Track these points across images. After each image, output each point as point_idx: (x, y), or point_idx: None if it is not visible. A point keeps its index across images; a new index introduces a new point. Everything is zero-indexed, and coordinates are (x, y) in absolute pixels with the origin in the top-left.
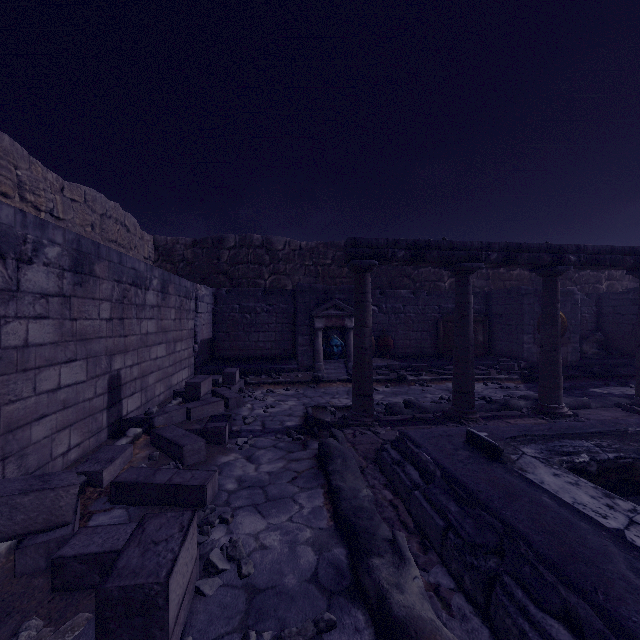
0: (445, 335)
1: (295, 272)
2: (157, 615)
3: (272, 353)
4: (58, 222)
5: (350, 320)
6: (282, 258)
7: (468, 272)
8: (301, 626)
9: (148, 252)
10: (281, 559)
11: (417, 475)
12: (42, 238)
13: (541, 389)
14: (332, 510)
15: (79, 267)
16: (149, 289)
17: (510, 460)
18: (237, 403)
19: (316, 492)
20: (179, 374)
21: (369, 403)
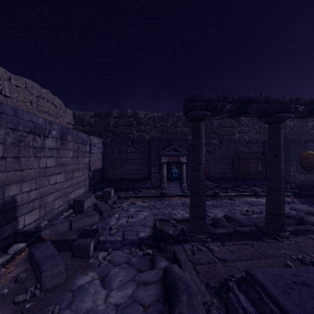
0: (239, 166)
1: (150, 130)
2: None
3: (137, 176)
4: (6, 98)
5: (183, 157)
6: (143, 122)
7: (280, 121)
8: None
9: (69, 120)
10: None
11: None
12: None
13: None
14: None
15: None
16: (48, 137)
17: None
18: (108, 214)
19: None
20: (76, 191)
21: (203, 223)
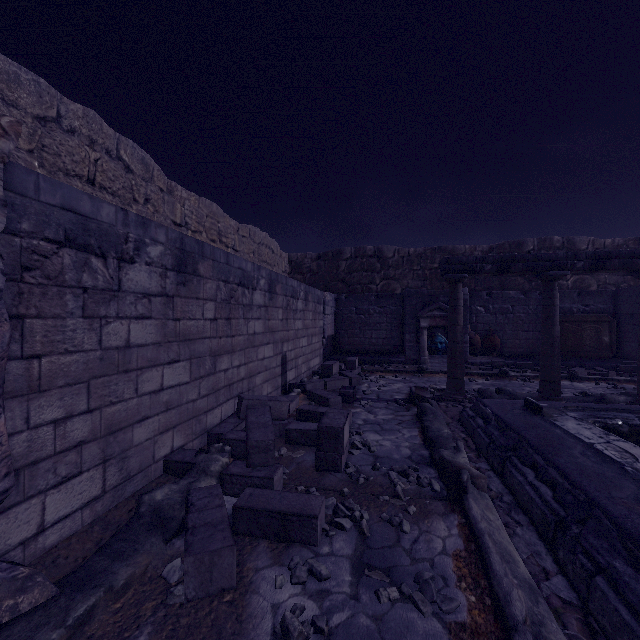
0: (561, 335)
1: (404, 277)
2: (340, 440)
3: (383, 348)
4: (236, 253)
5: None
6: (392, 265)
7: (553, 279)
8: (401, 466)
9: (284, 267)
10: (391, 450)
11: (482, 422)
12: (259, 276)
13: (638, 385)
14: (423, 437)
15: (271, 289)
16: (299, 299)
17: (550, 416)
18: (358, 382)
19: (414, 430)
20: (314, 360)
21: (460, 384)
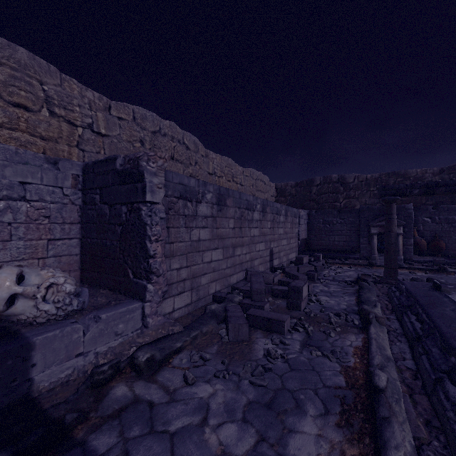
0: None
1: (362, 196)
2: (300, 294)
3: (343, 248)
4: (242, 187)
5: (398, 228)
6: (352, 188)
7: None
8: (337, 312)
9: (272, 192)
10: (334, 305)
11: (398, 294)
12: (256, 203)
13: None
14: (357, 301)
15: (263, 210)
16: (281, 215)
17: (448, 292)
18: (320, 269)
19: (352, 297)
20: (291, 254)
21: (393, 273)
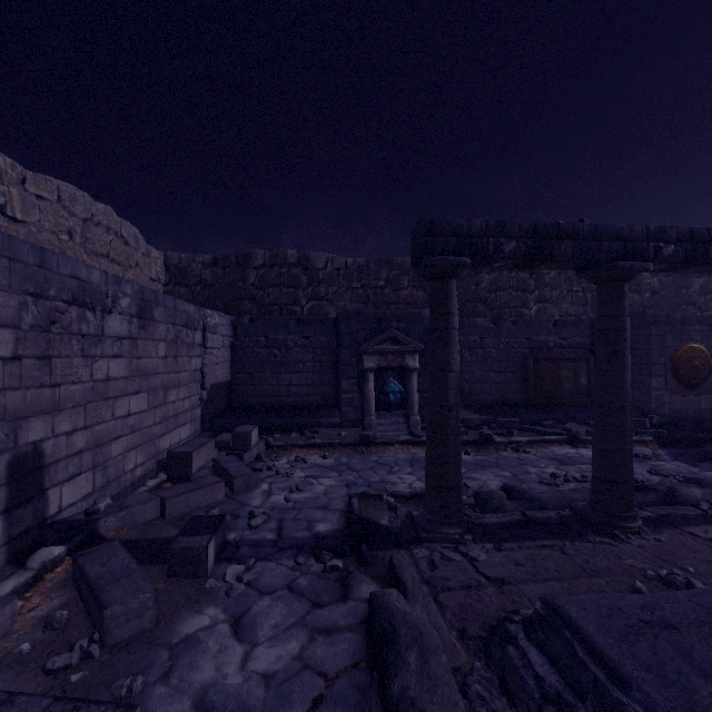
0: (537, 377)
1: (339, 297)
2: None
3: (308, 400)
4: (15, 225)
5: (412, 358)
6: (323, 279)
7: (623, 278)
8: None
9: (156, 272)
10: None
11: None
12: None
13: None
14: None
15: None
16: (112, 312)
17: None
18: (246, 483)
19: None
20: (174, 433)
21: (455, 501)
